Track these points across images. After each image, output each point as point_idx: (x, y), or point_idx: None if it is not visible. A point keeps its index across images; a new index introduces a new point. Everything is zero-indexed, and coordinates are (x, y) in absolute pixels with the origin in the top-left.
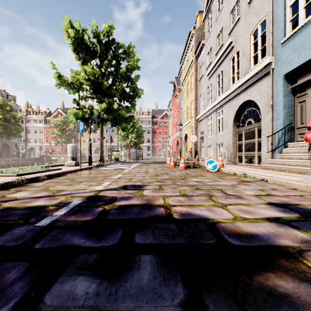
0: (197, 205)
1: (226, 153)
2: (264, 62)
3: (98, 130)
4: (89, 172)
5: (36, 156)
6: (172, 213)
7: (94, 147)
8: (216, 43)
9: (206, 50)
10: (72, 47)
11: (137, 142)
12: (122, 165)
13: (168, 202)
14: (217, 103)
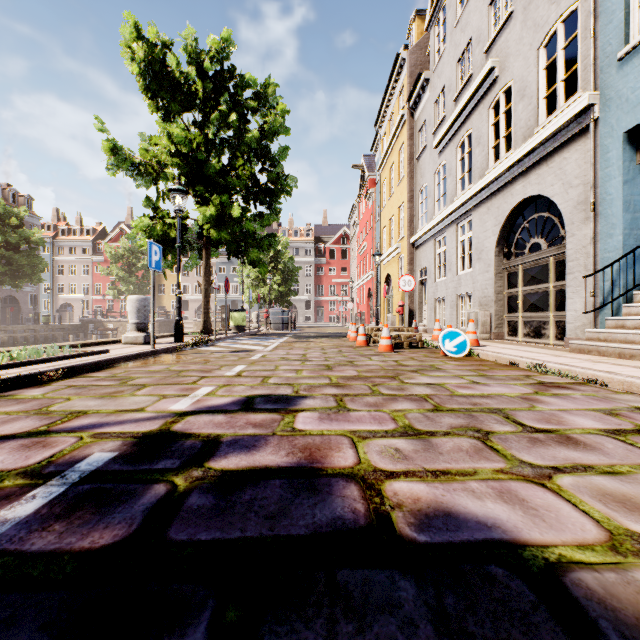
0: (459, 472)
1: (481, 315)
2: (574, 107)
3: None
4: (172, 358)
5: (75, 322)
6: (390, 512)
7: (195, 304)
8: (456, 74)
9: (434, 92)
10: (140, 83)
11: (284, 292)
12: (251, 341)
13: (370, 461)
14: (460, 205)
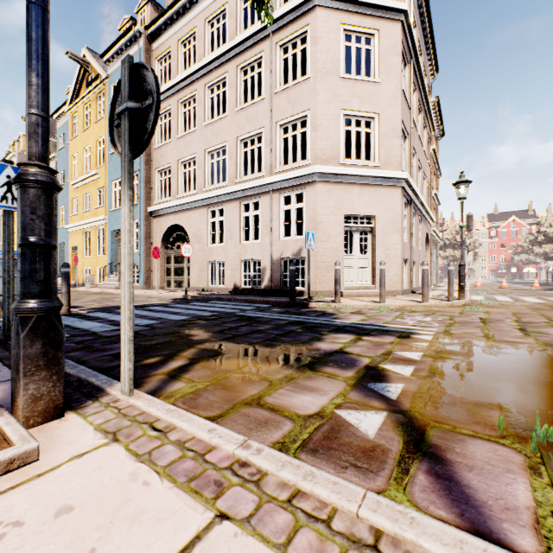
0: None
1: None
2: None
3: None
4: None
5: None
6: None
7: None
8: None
9: None
10: None
11: None
12: None
13: None
14: None
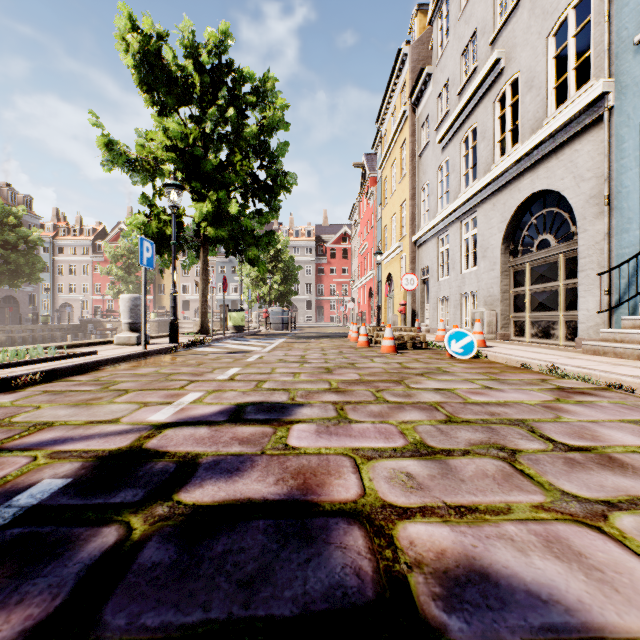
0: (489, 509)
1: (486, 314)
2: (587, 95)
3: None
4: (164, 360)
5: (74, 322)
6: (407, 575)
7: (195, 304)
8: (460, 67)
9: (436, 87)
10: (135, 76)
11: (284, 292)
12: (249, 342)
13: (377, 492)
14: (464, 202)
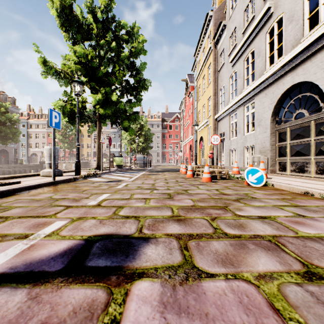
0: None
1: (262, 158)
2: None
3: (104, 135)
4: (64, 187)
5: (38, 163)
6: None
7: None
8: (243, 18)
9: (229, 31)
10: (58, 22)
11: (145, 147)
12: (123, 174)
13: None
14: (246, 94)
